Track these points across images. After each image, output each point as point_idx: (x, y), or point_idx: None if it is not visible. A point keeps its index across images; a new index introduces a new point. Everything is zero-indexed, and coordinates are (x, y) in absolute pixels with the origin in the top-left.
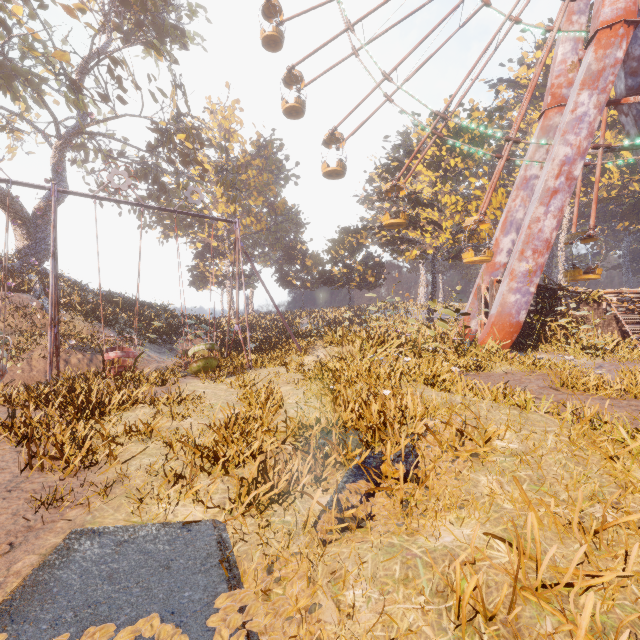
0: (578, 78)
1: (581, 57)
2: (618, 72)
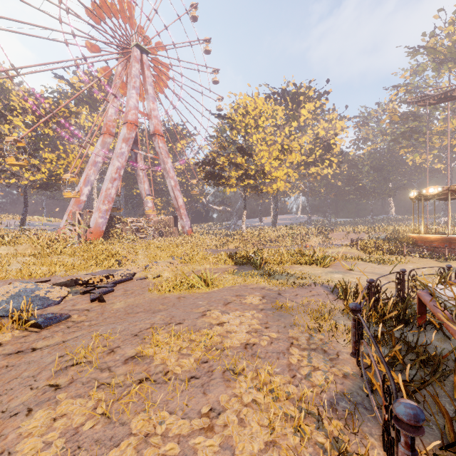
0: (121, 136)
1: (118, 118)
2: None
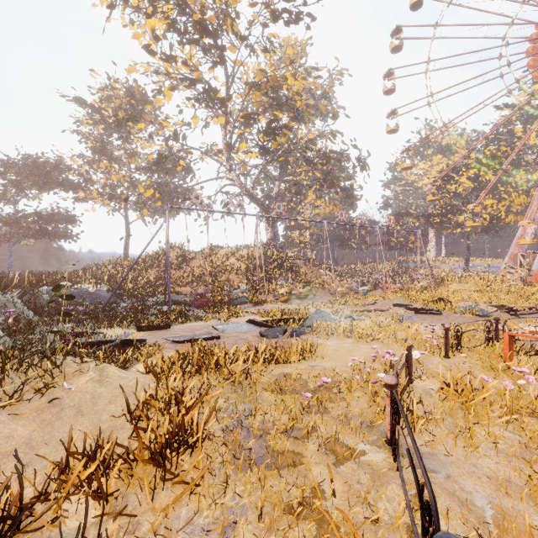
0: None
1: None
2: None
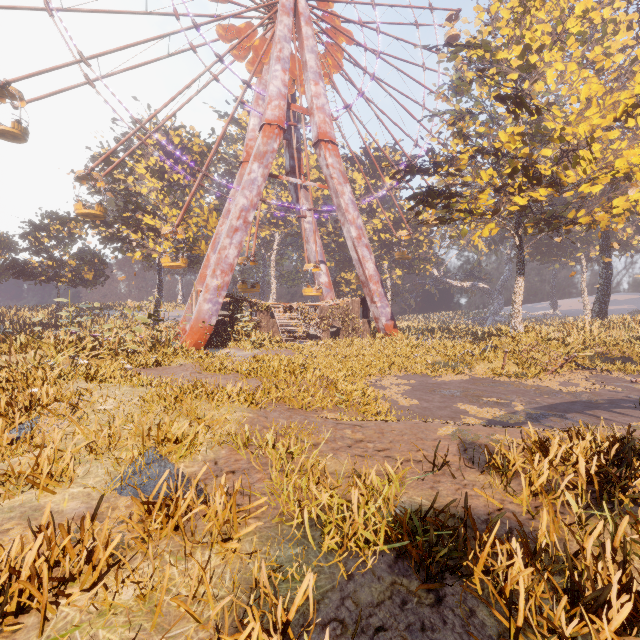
0: (254, 151)
1: None
2: (286, 153)
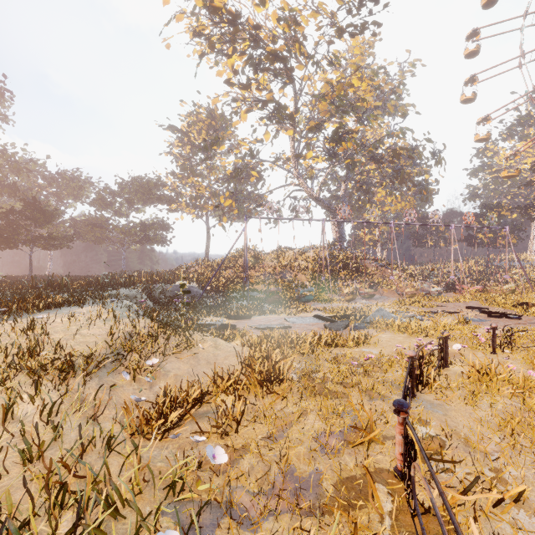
0: None
1: None
2: None
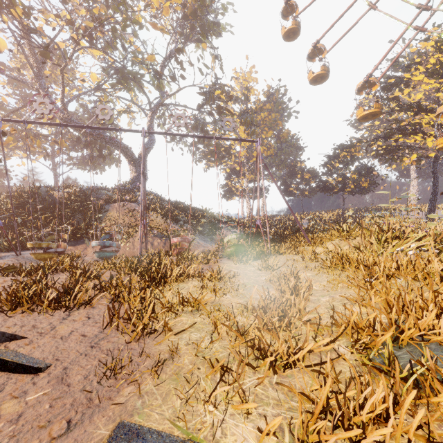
0: None
1: None
2: None
